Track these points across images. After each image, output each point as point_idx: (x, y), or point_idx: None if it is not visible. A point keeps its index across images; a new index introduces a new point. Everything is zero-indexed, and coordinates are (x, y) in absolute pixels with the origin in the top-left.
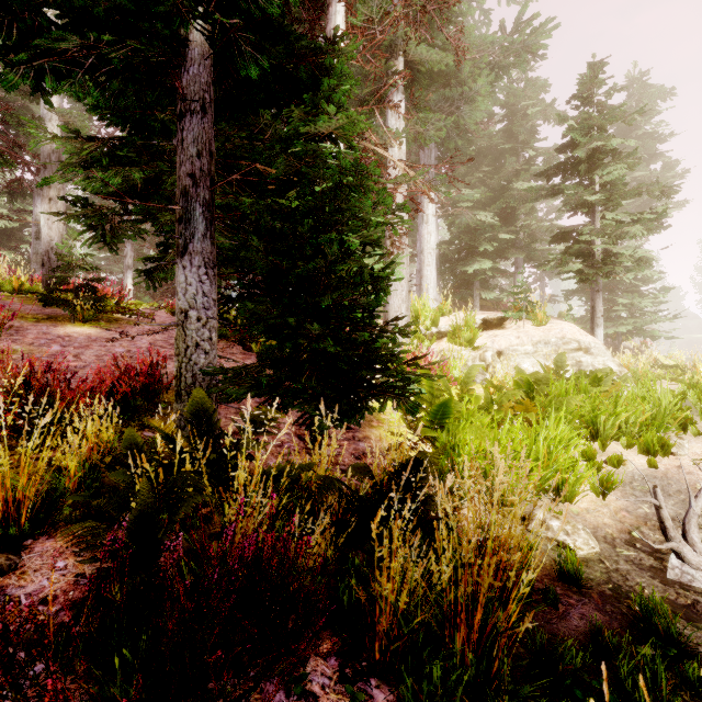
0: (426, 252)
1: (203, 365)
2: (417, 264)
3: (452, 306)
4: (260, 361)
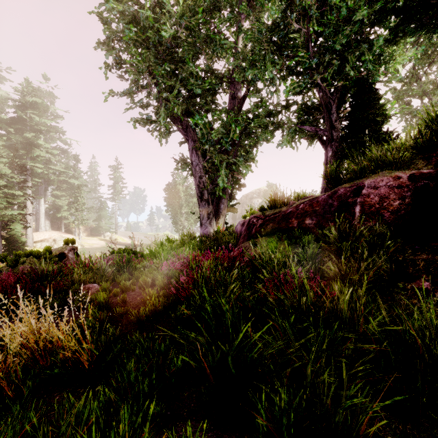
0: (41, 214)
1: (1, 252)
2: (38, 217)
3: (56, 222)
4: (4, 251)
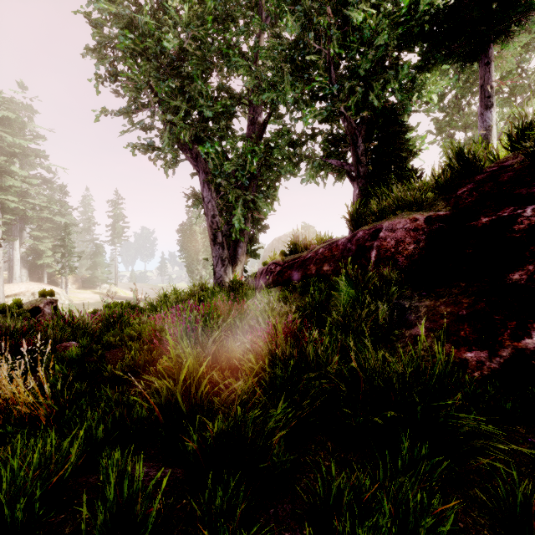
0: (15, 261)
1: None
2: (12, 264)
3: (36, 272)
4: None
